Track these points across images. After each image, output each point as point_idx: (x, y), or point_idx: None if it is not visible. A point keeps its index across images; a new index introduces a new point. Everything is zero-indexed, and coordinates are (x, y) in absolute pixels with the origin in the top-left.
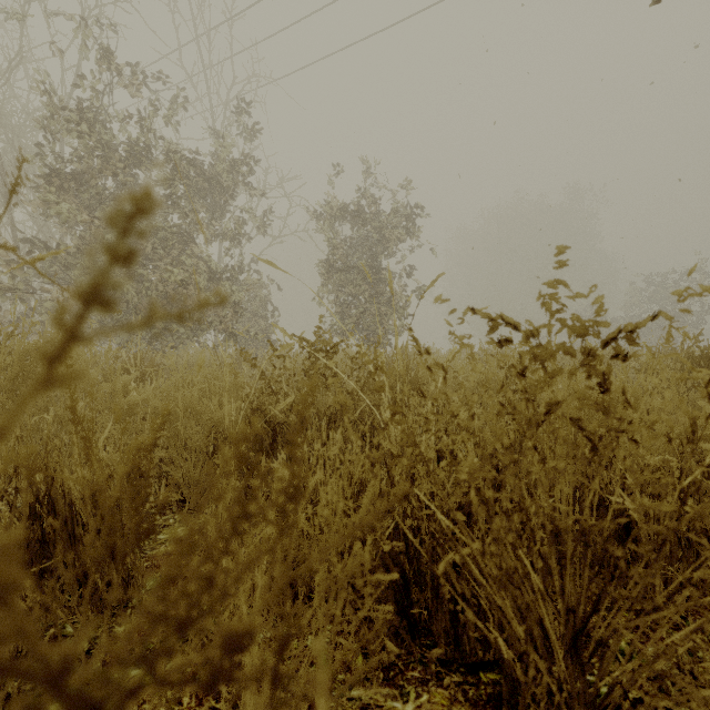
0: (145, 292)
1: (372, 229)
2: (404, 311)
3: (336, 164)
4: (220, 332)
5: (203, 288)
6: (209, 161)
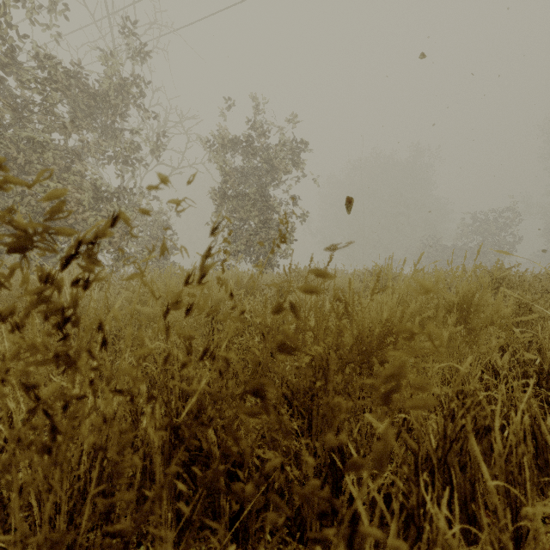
0: (17, 207)
1: (262, 160)
2: (291, 235)
3: (229, 99)
4: (110, 252)
5: (87, 206)
6: (98, 80)
